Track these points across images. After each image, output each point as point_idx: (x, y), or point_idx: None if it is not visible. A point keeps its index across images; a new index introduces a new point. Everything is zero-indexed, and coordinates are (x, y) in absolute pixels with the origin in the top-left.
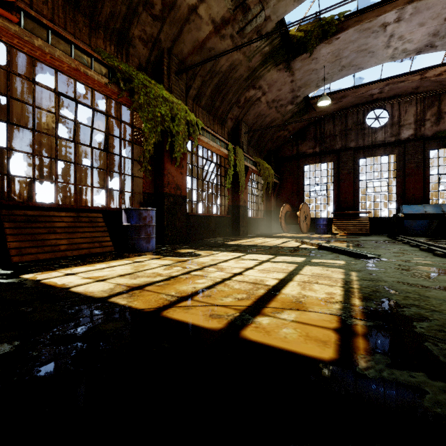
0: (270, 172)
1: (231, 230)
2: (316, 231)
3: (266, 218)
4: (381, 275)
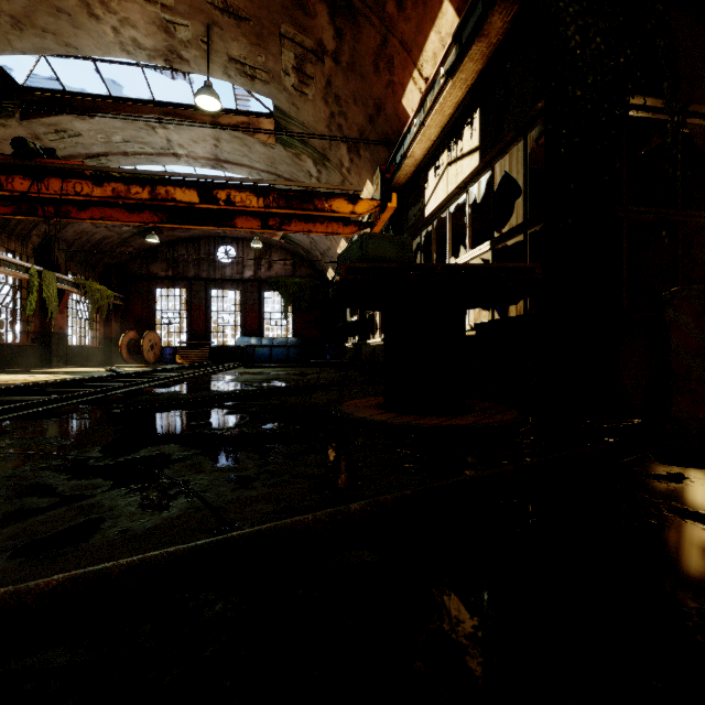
0: (104, 294)
1: (39, 360)
2: (163, 360)
3: (105, 346)
4: None
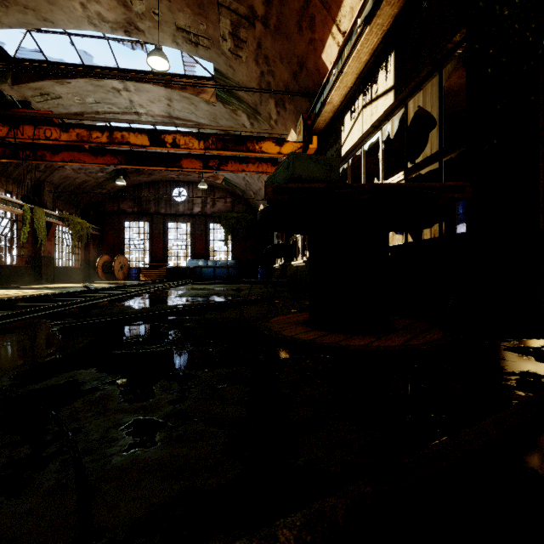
0: (84, 226)
1: (32, 278)
2: (130, 278)
3: (85, 267)
4: None
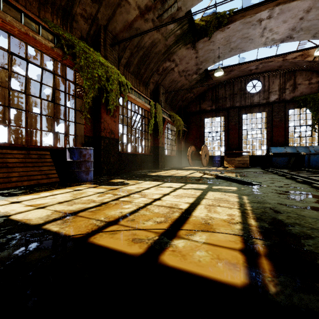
0: (180, 122)
1: (152, 164)
2: (213, 165)
3: (178, 156)
4: (265, 198)
